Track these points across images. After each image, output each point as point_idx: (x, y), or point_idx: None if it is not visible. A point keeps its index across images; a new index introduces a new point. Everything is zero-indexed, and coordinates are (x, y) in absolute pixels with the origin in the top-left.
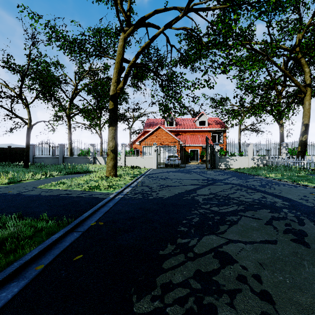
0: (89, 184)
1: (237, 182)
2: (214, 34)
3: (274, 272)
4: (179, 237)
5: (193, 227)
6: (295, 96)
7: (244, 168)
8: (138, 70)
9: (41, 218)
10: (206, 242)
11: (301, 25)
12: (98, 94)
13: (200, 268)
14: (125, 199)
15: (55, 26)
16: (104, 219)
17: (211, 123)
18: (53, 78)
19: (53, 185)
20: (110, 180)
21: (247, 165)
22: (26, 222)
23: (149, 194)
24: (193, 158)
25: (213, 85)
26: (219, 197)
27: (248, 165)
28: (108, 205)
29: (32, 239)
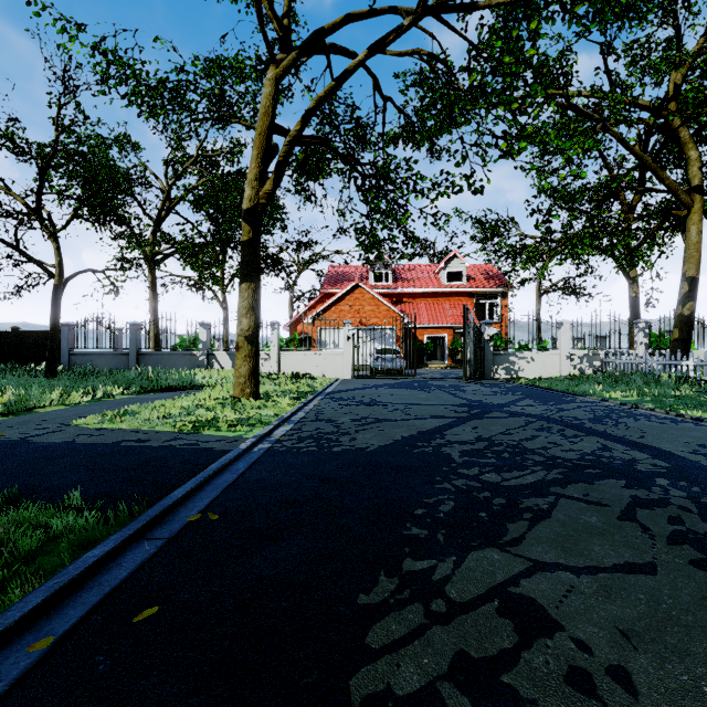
0: (194, 417)
1: (538, 411)
2: (482, 72)
3: (664, 661)
4: (408, 555)
5: (441, 526)
6: (665, 214)
7: (550, 377)
8: (309, 154)
9: (65, 504)
10: (477, 570)
11: (681, 52)
12: (218, 209)
13: (466, 649)
14: (277, 452)
15: (116, 50)
16: (222, 506)
17: (475, 277)
18: (117, 174)
19: (108, 418)
20: (242, 406)
21: (557, 370)
22: (24, 516)
23: (333, 440)
24: (434, 355)
25: (482, 187)
26: (499, 447)
27: (560, 370)
28: (235, 470)
29: (36, 562)
